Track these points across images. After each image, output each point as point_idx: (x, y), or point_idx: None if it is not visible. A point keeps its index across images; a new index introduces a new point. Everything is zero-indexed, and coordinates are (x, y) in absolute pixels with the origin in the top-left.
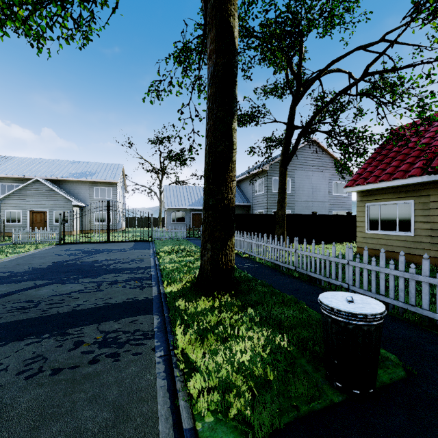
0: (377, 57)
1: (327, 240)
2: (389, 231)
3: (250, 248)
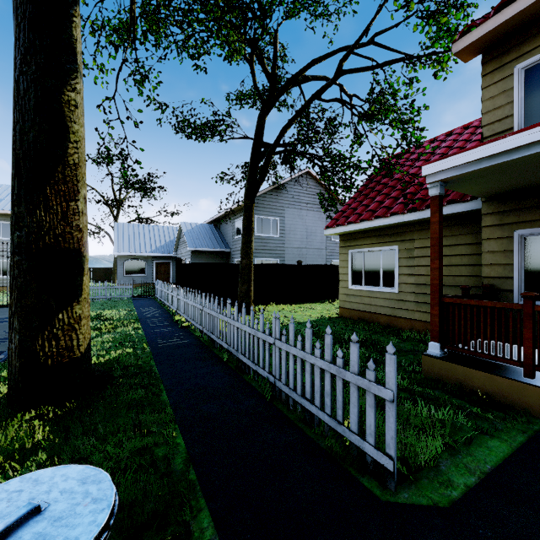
0: (351, 49)
1: (316, 297)
2: (373, 287)
3: (191, 314)
